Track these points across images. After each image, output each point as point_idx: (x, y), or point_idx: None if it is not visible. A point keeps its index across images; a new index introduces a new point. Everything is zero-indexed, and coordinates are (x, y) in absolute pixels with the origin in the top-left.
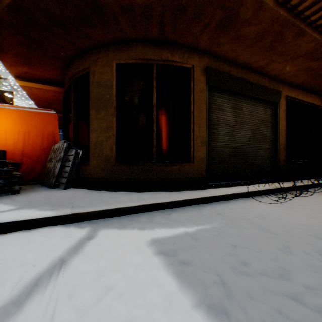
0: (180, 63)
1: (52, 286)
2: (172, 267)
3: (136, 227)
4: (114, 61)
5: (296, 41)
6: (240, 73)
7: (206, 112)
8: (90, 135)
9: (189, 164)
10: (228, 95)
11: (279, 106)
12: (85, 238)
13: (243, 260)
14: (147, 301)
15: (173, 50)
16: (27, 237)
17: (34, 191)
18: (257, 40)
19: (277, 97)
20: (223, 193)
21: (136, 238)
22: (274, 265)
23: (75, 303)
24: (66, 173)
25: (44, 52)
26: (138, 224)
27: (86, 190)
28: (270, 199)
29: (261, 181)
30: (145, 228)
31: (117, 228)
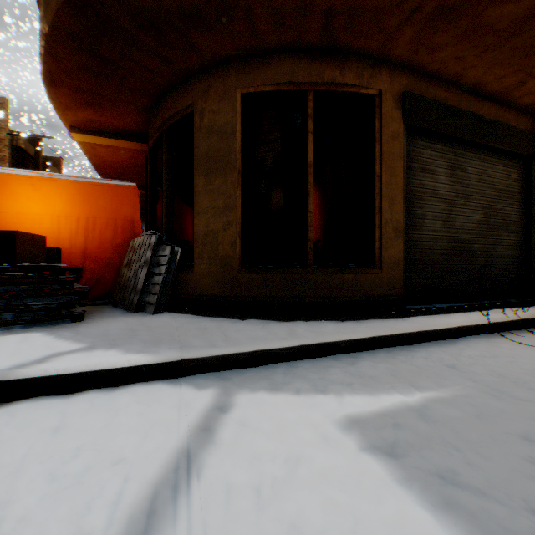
0: (356, 87)
1: (184, 519)
2: (419, 487)
3: (302, 389)
4: (238, 89)
5: None
6: (463, 103)
7: (403, 177)
8: (195, 221)
9: (372, 271)
10: (440, 145)
11: None
12: (214, 409)
13: None
14: None
15: (345, 64)
16: (110, 402)
17: (106, 317)
18: (511, 34)
19: (531, 147)
20: (441, 325)
21: (312, 412)
22: None
23: None
24: (156, 287)
25: (119, 81)
26: (302, 382)
27: (191, 316)
28: (534, 338)
29: (503, 303)
30: (319, 392)
31: (266, 389)
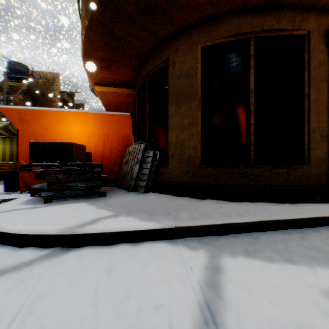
0: (288, 31)
1: None
2: None
3: (273, 258)
4: (199, 44)
5: None
6: None
7: (326, 94)
8: (169, 134)
9: (301, 166)
10: None
11: None
12: (210, 268)
13: None
14: None
15: (279, 15)
16: (135, 254)
17: (117, 194)
18: None
19: None
20: None
21: (295, 281)
22: None
23: None
24: (144, 176)
25: (123, 50)
26: (269, 251)
27: (167, 195)
28: None
29: None
30: (289, 262)
31: (243, 255)
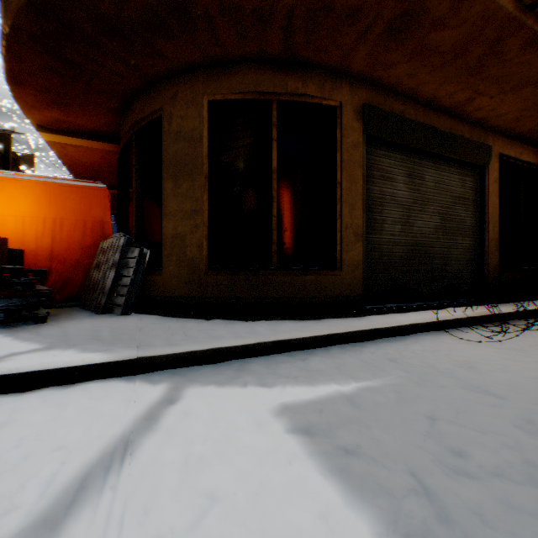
0: (318, 99)
1: (110, 491)
2: (324, 458)
3: (249, 383)
4: (205, 96)
5: (524, 56)
6: (420, 116)
7: (363, 184)
8: (164, 224)
9: (333, 272)
10: (399, 154)
11: (488, 173)
12: (163, 402)
13: (454, 446)
14: (288, 525)
15: (307, 76)
16: (62, 399)
17: (71, 319)
18: (455, 55)
19: (484, 158)
20: (394, 323)
21: (252, 402)
22: (514, 457)
23: (156, 527)
24: (124, 289)
25: (86, 83)
26: (251, 376)
27: (158, 317)
28: (477, 334)
29: (457, 303)
30: (265, 385)
31: (216, 383)
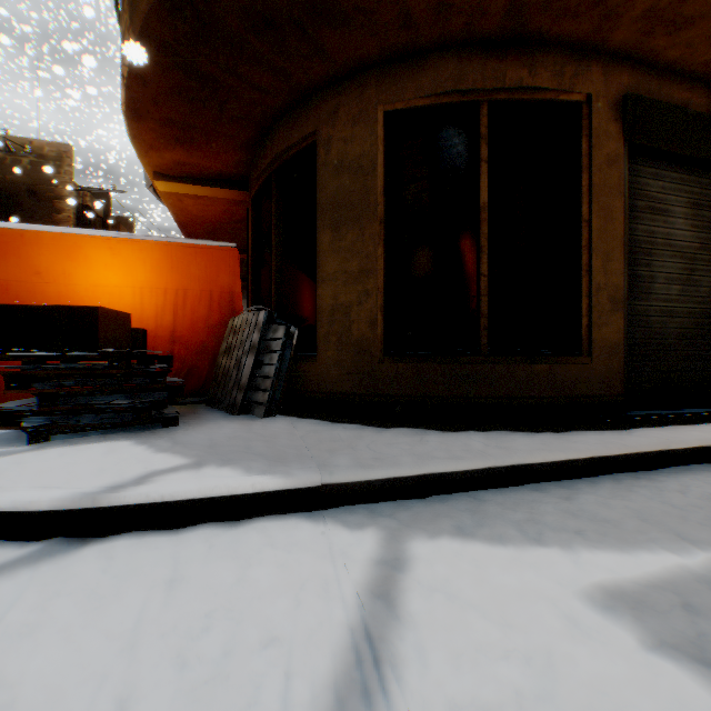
0: (552, 93)
1: None
2: None
3: (507, 537)
4: (380, 106)
5: None
6: None
7: (622, 221)
8: (319, 291)
9: (576, 360)
10: (676, 172)
11: None
12: (384, 562)
13: None
14: None
15: (536, 59)
16: (233, 544)
17: (204, 421)
18: None
19: None
20: (693, 442)
21: (538, 577)
22: None
23: None
24: (266, 381)
25: (218, 107)
26: (501, 525)
27: (314, 421)
28: None
29: None
30: (534, 542)
31: (451, 534)
